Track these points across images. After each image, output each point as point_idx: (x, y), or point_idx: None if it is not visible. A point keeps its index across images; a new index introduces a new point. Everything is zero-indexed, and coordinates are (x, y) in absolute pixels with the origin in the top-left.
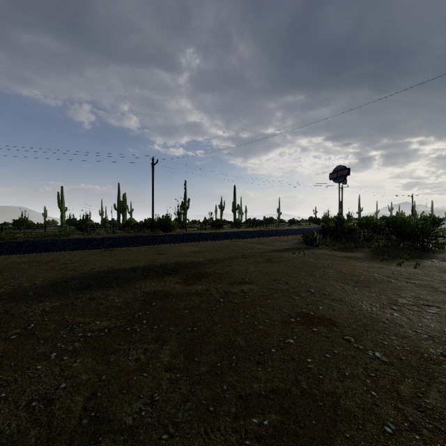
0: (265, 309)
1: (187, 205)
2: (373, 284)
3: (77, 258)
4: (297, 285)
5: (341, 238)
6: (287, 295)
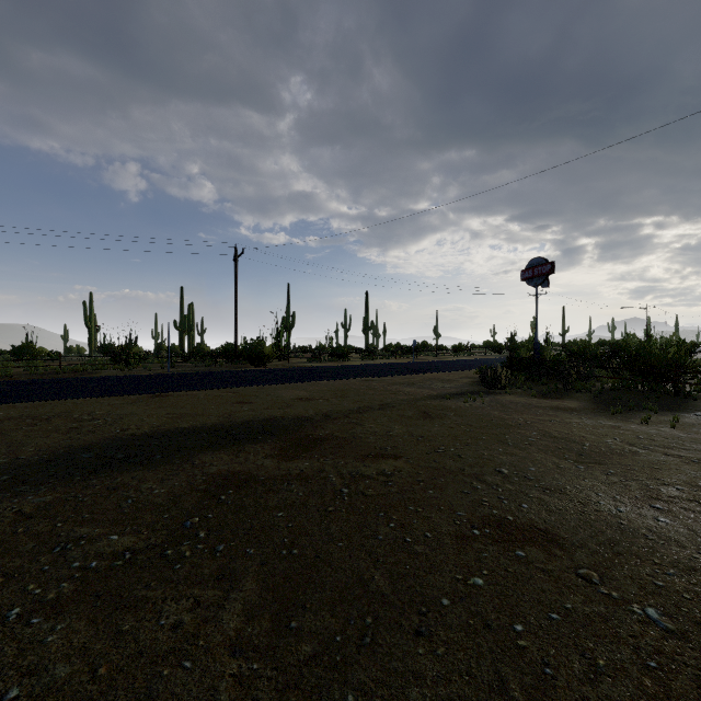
0: (425, 510)
1: (292, 323)
2: (609, 458)
3: (103, 410)
4: (477, 460)
5: (539, 376)
6: (462, 480)
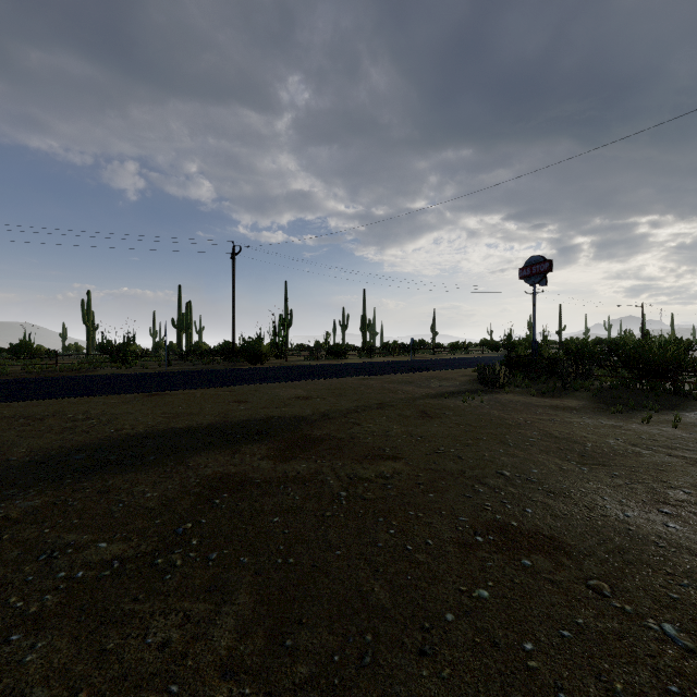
0: (426, 515)
1: (289, 321)
2: (612, 459)
3: (98, 409)
4: (478, 462)
5: (538, 374)
6: (463, 482)
